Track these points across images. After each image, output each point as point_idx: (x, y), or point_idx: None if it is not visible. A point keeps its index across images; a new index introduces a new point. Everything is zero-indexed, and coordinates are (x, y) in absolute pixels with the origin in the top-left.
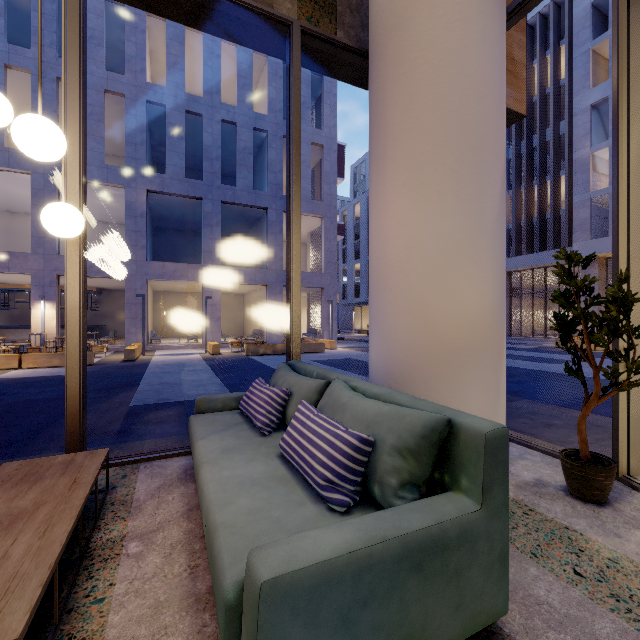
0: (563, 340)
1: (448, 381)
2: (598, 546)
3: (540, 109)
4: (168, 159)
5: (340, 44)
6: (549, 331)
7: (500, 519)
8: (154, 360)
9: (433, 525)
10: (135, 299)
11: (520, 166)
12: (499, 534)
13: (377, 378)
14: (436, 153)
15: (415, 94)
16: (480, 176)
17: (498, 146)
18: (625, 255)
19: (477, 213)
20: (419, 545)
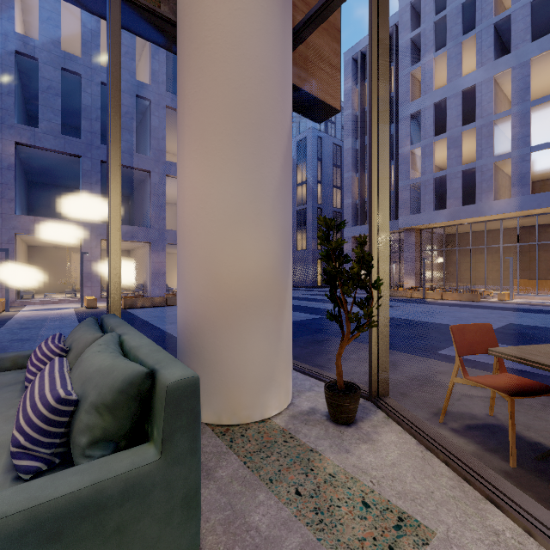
0: (331, 291)
1: (232, 329)
2: (327, 463)
3: None
4: (41, 113)
5: (165, 18)
6: None
7: (184, 465)
8: (18, 316)
9: (86, 487)
10: (0, 253)
11: (364, 155)
12: (183, 480)
13: (179, 329)
14: (222, 125)
15: (205, 69)
16: (261, 149)
17: (279, 126)
18: (376, 224)
19: (258, 181)
20: (58, 513)
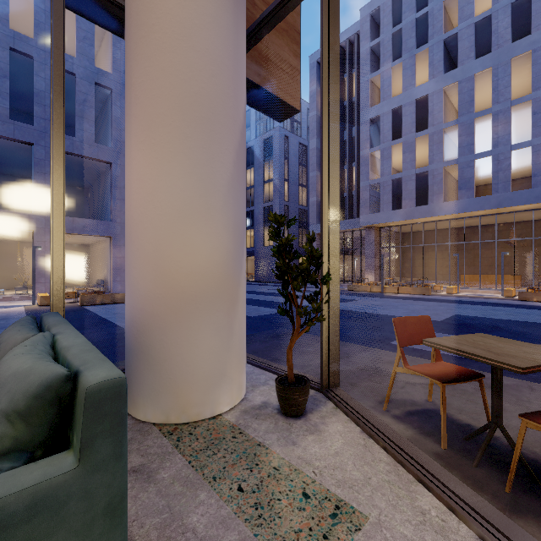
0: (284, 287)
1: (181, 326)
2: (273, 457)
3: (340, 116)
4: None
5: (116, 3)
6: (347, 278)
7: (107, 472)
8: None
9: None
10: None
11: None
12: (105, 487)
13: (126, 326)
14: (170, 116)
15: (152, 58)
16: (211, 144)
17: (231, 121)
18: (327, 221)
19: (208, 176)
20: None
